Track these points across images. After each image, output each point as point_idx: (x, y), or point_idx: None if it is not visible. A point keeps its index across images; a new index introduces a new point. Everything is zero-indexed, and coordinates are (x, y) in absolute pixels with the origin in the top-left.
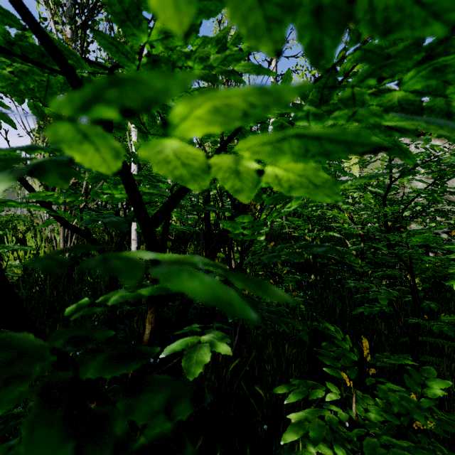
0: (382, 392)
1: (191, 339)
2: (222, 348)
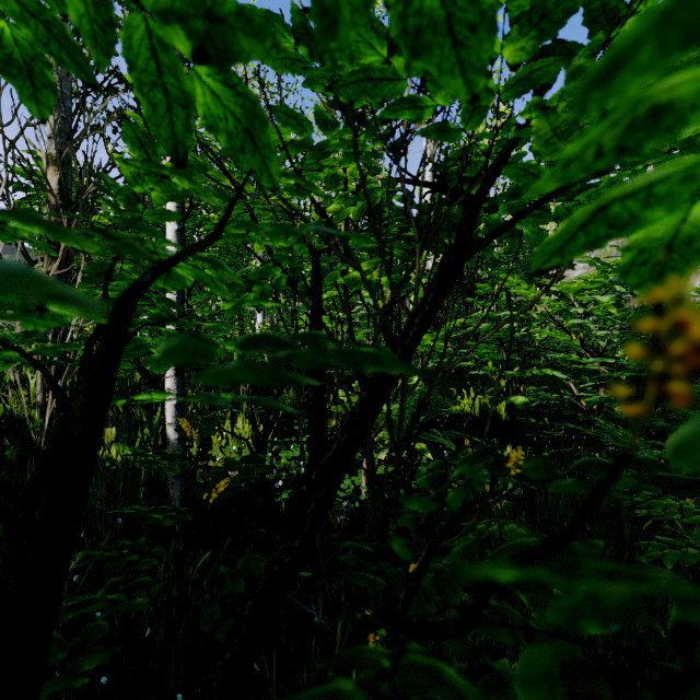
0: None
1: None
2: None
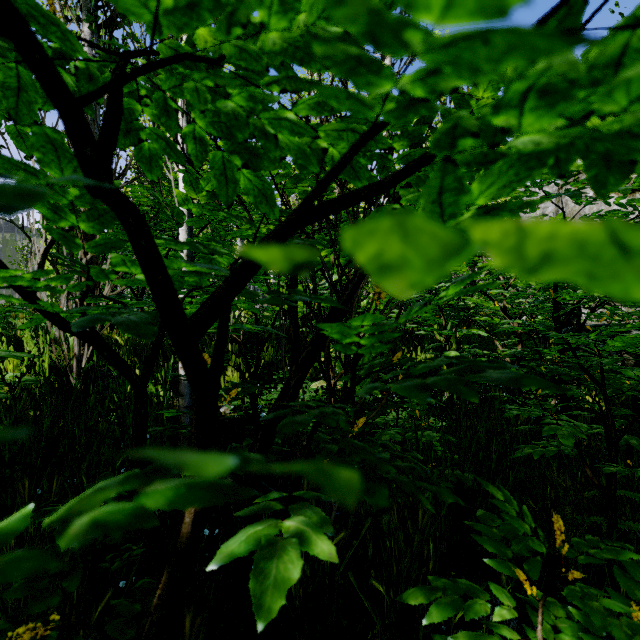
0: (596, 618)
1: (266, 528)
2: (320, 549)
